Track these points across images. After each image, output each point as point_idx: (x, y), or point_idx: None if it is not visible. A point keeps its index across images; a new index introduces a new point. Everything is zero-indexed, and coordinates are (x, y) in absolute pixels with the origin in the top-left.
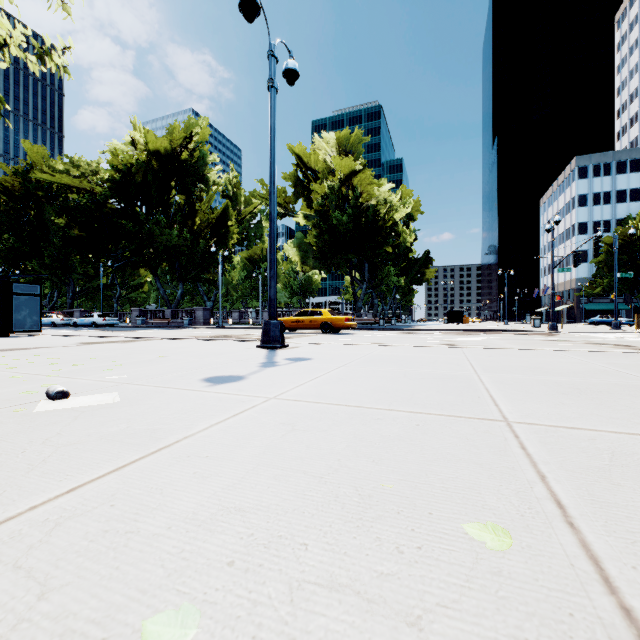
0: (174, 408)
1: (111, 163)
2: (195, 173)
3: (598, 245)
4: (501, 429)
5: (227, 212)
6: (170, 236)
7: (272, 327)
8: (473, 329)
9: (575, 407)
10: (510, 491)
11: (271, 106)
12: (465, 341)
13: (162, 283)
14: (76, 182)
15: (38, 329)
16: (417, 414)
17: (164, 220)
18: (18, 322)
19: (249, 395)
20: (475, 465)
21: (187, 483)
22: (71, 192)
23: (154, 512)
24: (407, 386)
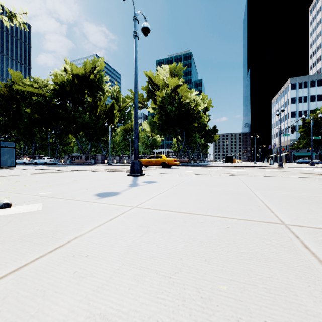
0: (73, 214)
1: (54, 80)
2: (97, 86)
3: (305, 122)
4: (284, 231)
5: (113, 106)
6: (84, 118)
7: (136, 164)
8: (239, 165)
9: (321, 213)
10: (320, 293)
11: (135, 46)
12: (237, 172)
13: (80, 142)
14: (36, 90)
15: (14, 165)
16: (225, 219)
17: (81, 110)
18: (3, 162)
19: (121, 205)
20: (280, 264)
21: (66, 284)
22: (33, 95)
23: (30, 321)
24: (214, 199)
